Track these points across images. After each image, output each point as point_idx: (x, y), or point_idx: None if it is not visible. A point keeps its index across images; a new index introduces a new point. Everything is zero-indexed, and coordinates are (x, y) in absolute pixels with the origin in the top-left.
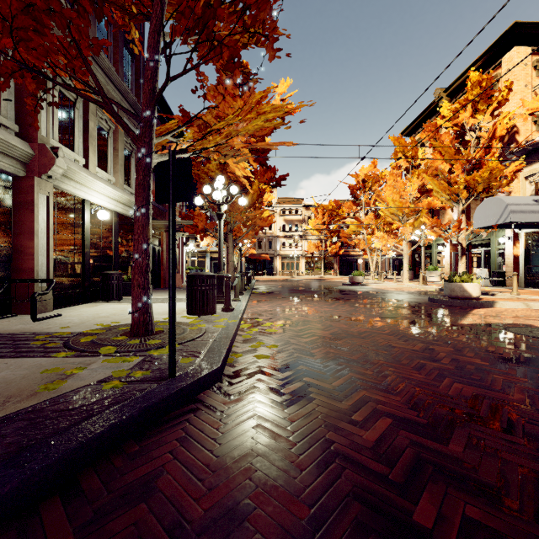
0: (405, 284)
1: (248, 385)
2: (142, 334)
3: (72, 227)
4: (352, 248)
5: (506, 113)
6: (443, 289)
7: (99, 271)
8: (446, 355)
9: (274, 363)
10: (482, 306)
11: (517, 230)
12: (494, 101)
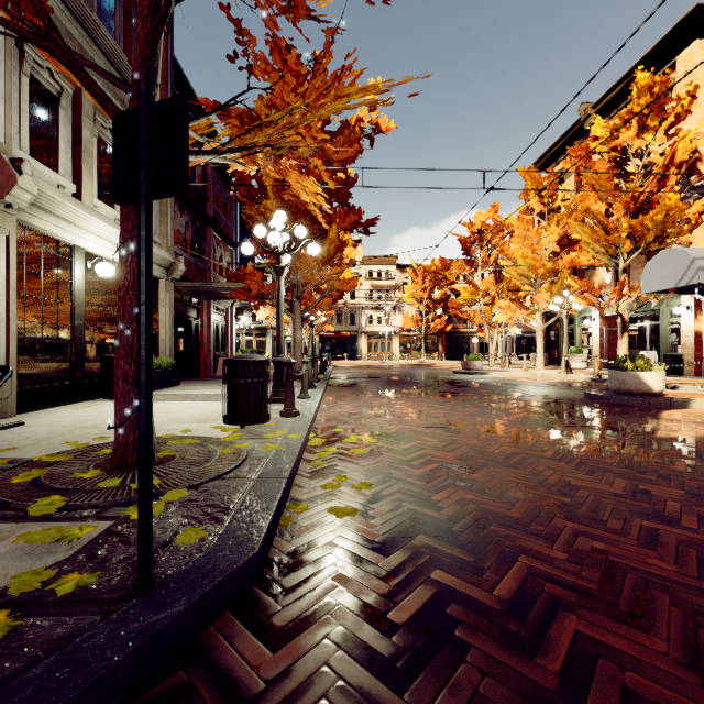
0: (540, 372)
1: (317, 595)
2: (132, 466)
3: (53, 287)
4: (462, 324)
5: (684, 132)
6: (597, 379)
7: (101, 354)
8: (682, 507)
9: (369, 528)
10: (670, 405)
11: (699, 296)
12: (670, 114)
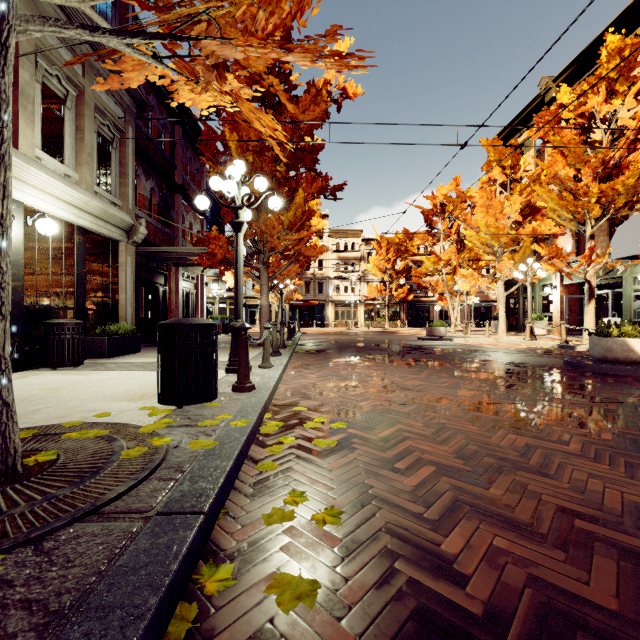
0: (503, 338)
1: None
2: None
3: None
4: (423, 293)
5: None
6: (565, 345)
7: (46, 319)
8: None
9: None
10: None
11: None
12: None
